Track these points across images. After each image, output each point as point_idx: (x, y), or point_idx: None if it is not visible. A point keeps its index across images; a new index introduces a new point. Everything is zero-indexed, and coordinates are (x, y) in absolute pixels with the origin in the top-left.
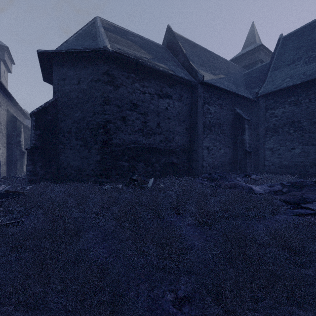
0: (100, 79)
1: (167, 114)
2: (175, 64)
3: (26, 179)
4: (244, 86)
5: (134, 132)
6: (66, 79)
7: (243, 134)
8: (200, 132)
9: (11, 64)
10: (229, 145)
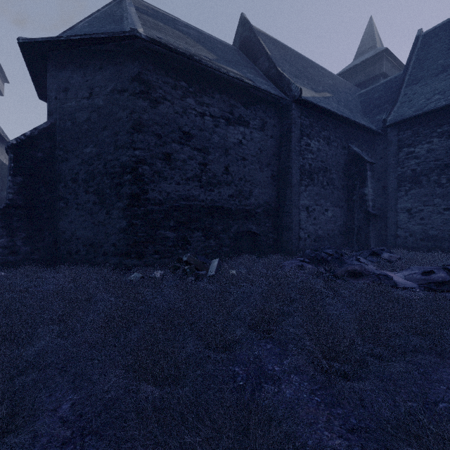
0: (127, 88)
1: (241, 152)
2: (254, 72)
3: None
4: (361, 112)
5: (186, 180)
6: (69, 90)
7: (364, 186)
8: (295, 182)
9: (3, 83)
10: (340, 204)
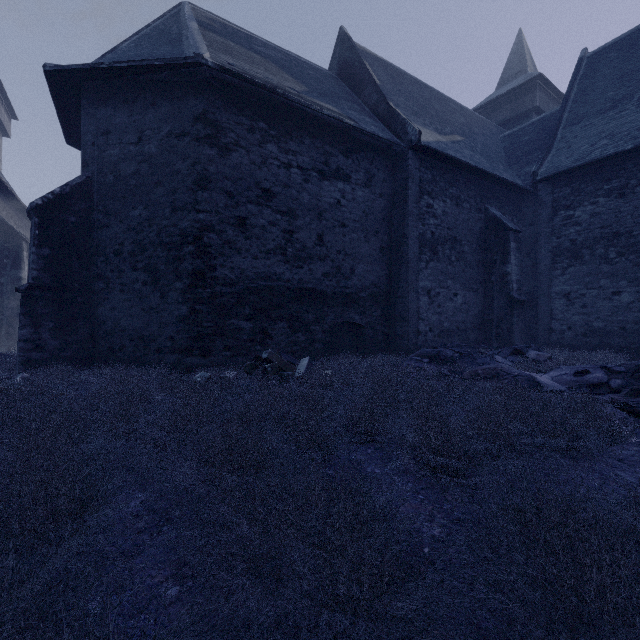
0: (188, 131)
1: (339, 216)
2: (357, 108)
3: (17, 359)
4: (505, 162)
5: (266, 253)
6: (111, 133)
7: (506, 262)
8: (413, 256)
9: (9, 119)
10: (474, 286)
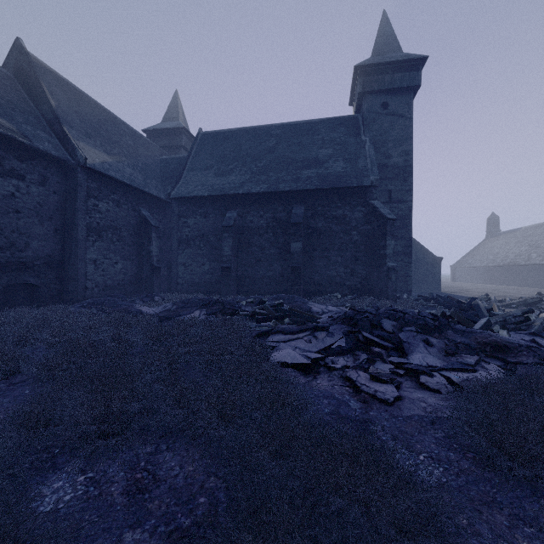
0: None
1: (13, 205)
2: (33, 121)
3: None
4: (158, 178)
5: None
6: None
7: (150, 244)
8: (82, 238)
9: None
10: (131, 257)
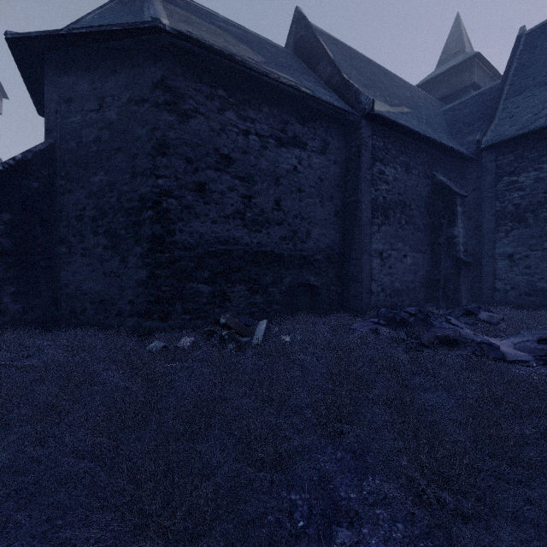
0: (147, 97)
1: (295, 182)
2: (312, 80)
3: None
4: (447, 132)
5: (225, 217)
6: (73, 101)
7: (453, 225)
8: (366, 220)
9: (0, 98)
10: (422, 248)
